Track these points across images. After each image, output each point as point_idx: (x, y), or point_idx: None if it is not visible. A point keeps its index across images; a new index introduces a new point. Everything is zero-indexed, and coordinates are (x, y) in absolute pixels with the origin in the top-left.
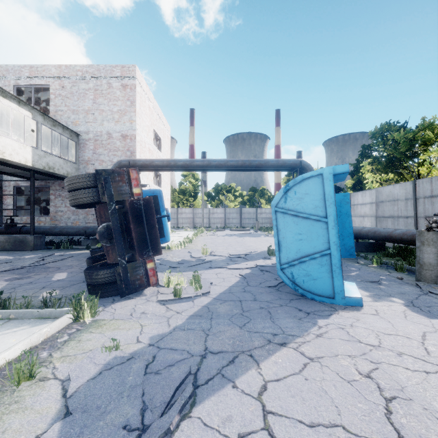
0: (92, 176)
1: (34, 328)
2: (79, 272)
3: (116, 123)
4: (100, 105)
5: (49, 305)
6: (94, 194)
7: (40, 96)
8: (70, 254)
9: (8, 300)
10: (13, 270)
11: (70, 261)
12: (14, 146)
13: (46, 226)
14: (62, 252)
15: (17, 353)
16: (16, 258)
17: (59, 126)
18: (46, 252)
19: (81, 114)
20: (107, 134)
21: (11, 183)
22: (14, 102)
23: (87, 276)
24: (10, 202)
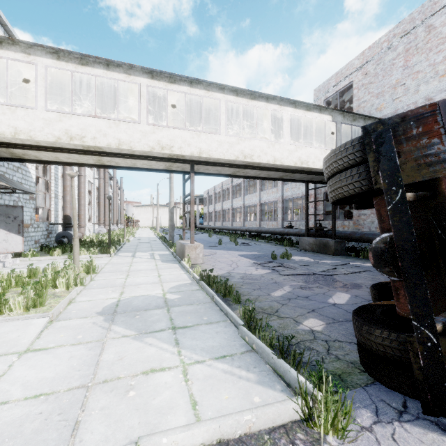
0: (357, 143)
1: (256, 389)
2: (366, 298)
3: (440, 79)
4: (413, 67)
5: (286, 356)
6: (361, 177)
7: (345, 99)
8: (366, 266)
9: (256, 322)
10: (304, 275)
11: (362, 277)
12: (315, 154)
13: (347, 231)
14: (359, 262)
15: (197, 441)
16: (314, 261)
17: (359, 118)
18: (343, 260)
19: (386, 94)
20: (425, 102)
21: (321, 191)
22: (315, 111)
23: (354, 325)
24: (321, 208)
